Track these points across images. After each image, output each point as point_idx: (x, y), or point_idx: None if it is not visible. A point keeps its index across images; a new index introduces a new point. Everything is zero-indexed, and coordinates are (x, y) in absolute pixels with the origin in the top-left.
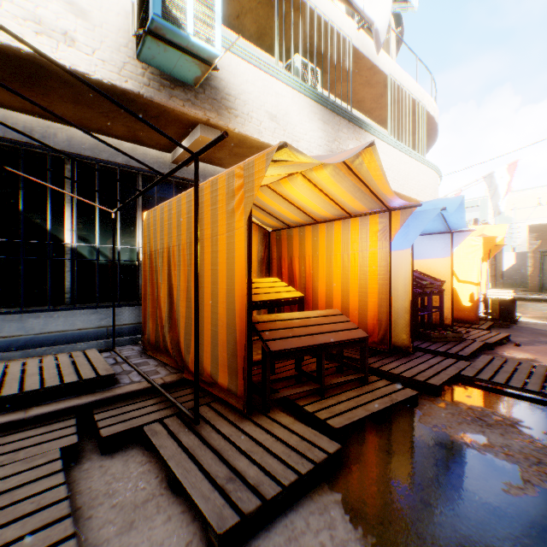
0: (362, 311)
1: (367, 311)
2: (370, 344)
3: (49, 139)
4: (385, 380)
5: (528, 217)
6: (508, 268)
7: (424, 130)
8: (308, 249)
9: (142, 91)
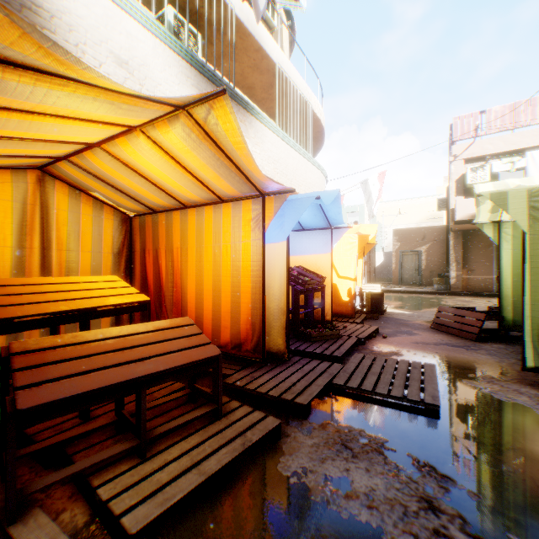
0: (235, 314)
1: (239, 314)
2: (243, 352)
3: None
4: (246, 406)
5: (393, 224)
6: (380, 265)
7: (311, 129)
8: (176, 240)
9: None
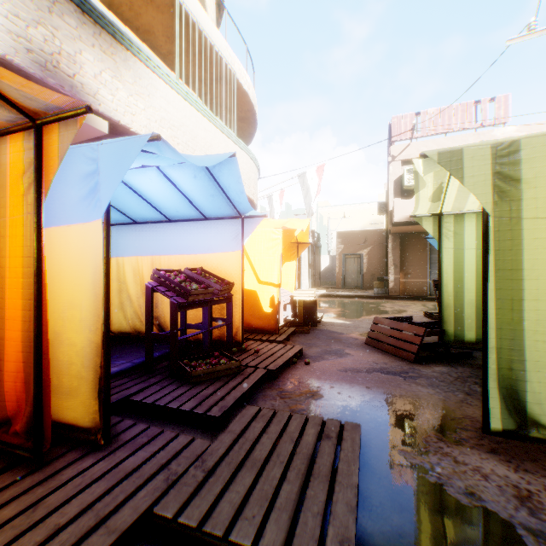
0: None
1: (5, 361)
2: (15, 435)
3: None
4: None
5: (339, 228)
6: (326, 269)
7: (235, 102)
8: None
9: None
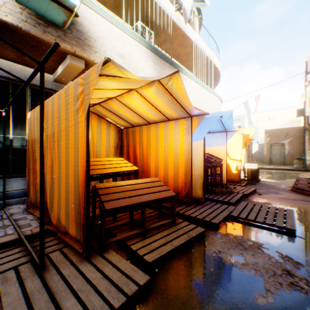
0: (176, 178)
1: (178, 178)
2: (180, 197)
3: None
4: (186, 222)
5: (264, 126)
6: (255, 152)
7: (213, 74)
8: (144, 140)
9: (21, 25)
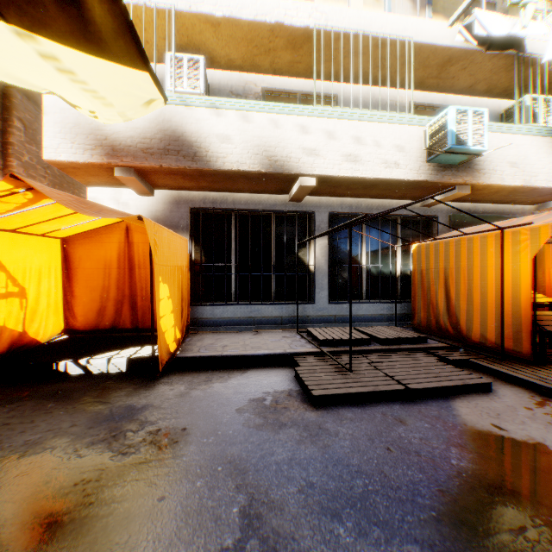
0: None
1: None
2: None
3: (358, 208)
4: None
5: None
6: None
7: None
8: (545, 264)
9: (427, 179)
